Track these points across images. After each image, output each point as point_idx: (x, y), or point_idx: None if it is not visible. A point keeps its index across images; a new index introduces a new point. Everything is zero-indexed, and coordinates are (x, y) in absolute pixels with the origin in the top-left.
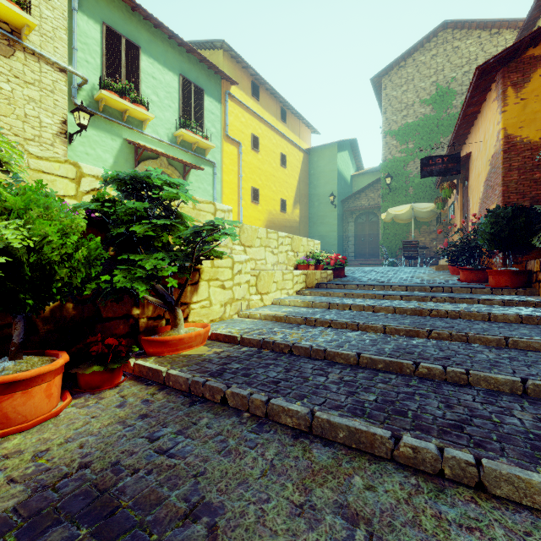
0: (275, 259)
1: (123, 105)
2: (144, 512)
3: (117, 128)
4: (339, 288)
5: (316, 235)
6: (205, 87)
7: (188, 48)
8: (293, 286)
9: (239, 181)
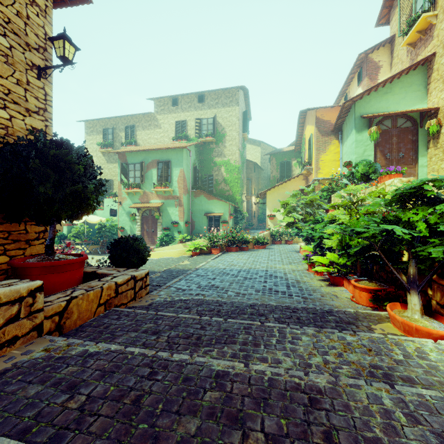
0: None
1: None
2: (288, 296)
3: None
4: None
5: None
6: None
7: None
8: None
9: None
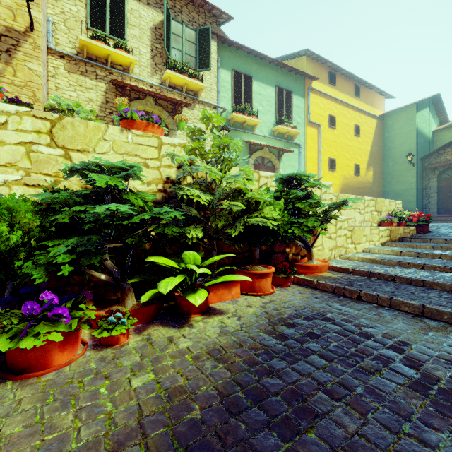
0: (362, 218)
1: (244, 119)
2: (347, 323)
3: (239, 134)
4: (424, 242)
5: (391, 193)
6: (293, 89)
7: (281, 65)
8: (379, 239)
9: (318, 155)
